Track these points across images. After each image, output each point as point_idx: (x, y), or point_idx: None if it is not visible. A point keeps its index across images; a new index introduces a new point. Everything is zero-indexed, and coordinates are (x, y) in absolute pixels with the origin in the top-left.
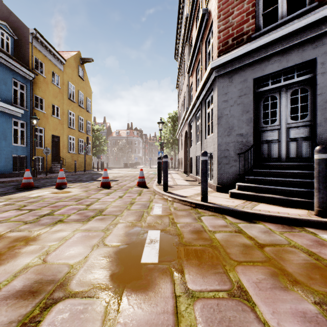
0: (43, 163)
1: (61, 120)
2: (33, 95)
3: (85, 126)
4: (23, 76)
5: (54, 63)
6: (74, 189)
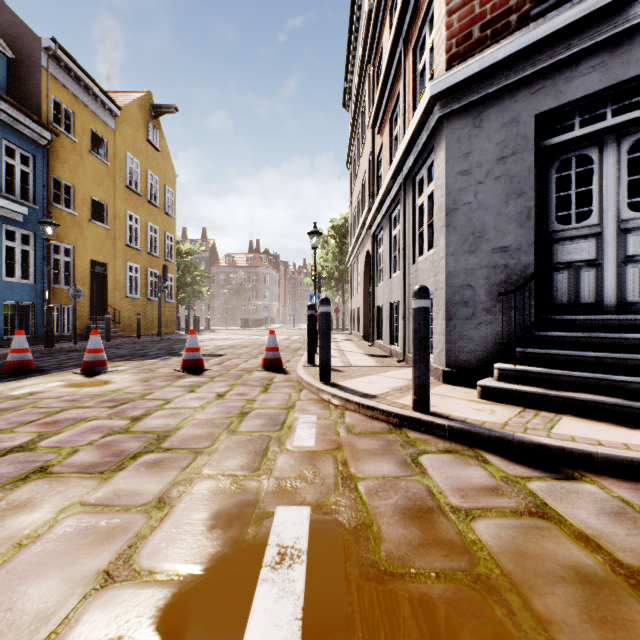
0: (72, 318)
1: (110, 230)
2: (50, 178)
3: (161, 245)
4: (28, 136)
5: (97, 113)
6: (120, 376)
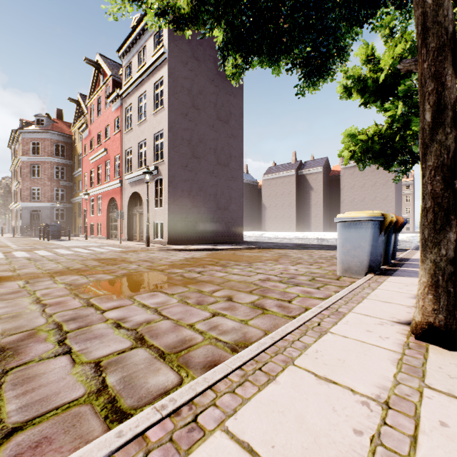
0: None
1: None
2: None
3: None
4: None
5: None
6: None
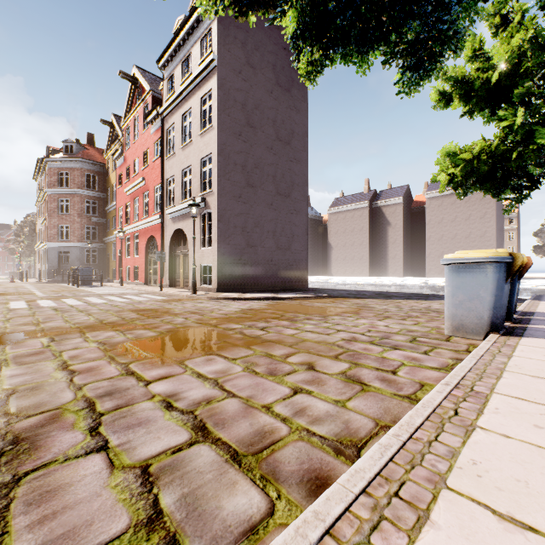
0: None
1: None
2: None
3: None
4: None
5: None
6: None
